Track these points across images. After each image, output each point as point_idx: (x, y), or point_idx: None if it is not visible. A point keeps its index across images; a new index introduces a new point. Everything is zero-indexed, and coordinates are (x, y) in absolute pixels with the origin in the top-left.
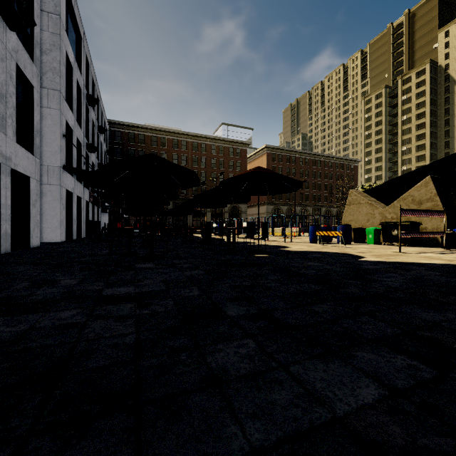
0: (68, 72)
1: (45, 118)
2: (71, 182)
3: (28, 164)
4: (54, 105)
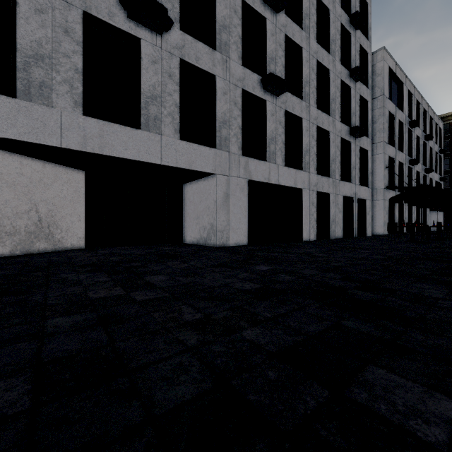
0: (391, 120)
1: (375, 161)
2: (393, 195)
3: (365, 193)
4: (380, 151)
